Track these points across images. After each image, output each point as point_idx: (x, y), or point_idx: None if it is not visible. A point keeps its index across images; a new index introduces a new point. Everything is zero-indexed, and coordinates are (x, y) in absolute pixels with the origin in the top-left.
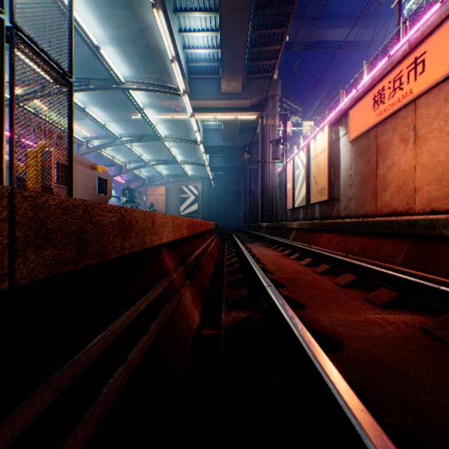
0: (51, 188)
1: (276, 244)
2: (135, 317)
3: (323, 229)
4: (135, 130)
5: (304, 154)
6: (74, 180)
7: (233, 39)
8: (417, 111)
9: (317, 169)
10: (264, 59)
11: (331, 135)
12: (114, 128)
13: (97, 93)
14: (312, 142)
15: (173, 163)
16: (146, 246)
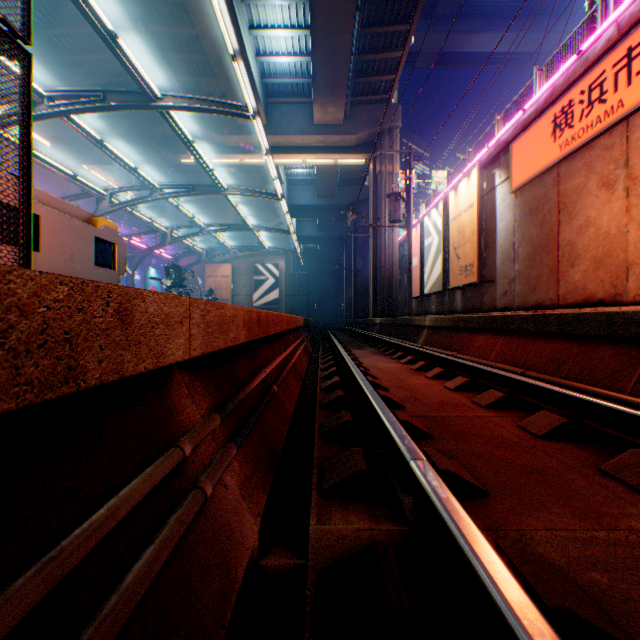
0: None
1: (399, 351)
2: None
3: (477, 327)
4: (187, 182)
5: (439, 214)
6: (33, 237)
7: (331, 40)
8: (631, 135)
9: (459, 235)
10: (377, 74)
11: (481, 184)
12: (155, 178)
13: (128, 124)
14: (451, 195)
15: (242, 228)
16: (83, 383)
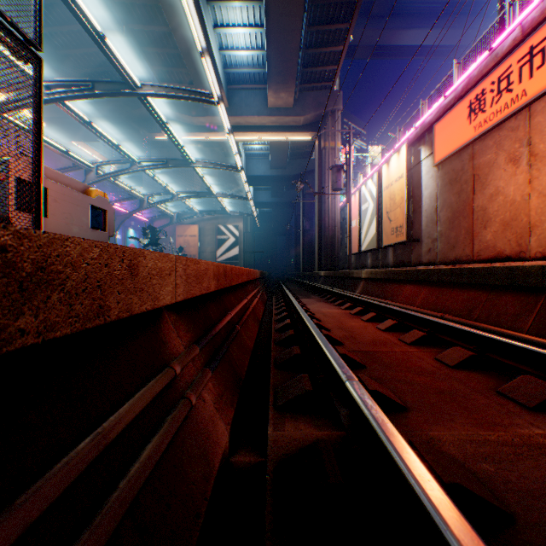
0: (0, 215)
1: (340, 299)
2: None
3: (404, 278)
4: (161, 156)
5: (374, 183)
6: (43, 206)
7: (283, 36)
8: (532, 119)
9: (391, 202)
10: (322, 65)
11: (409, 158)
12: (133, 153)
13: (111, 107)
14: (384, 168)
15: (207, 195)
16: (108, 318)
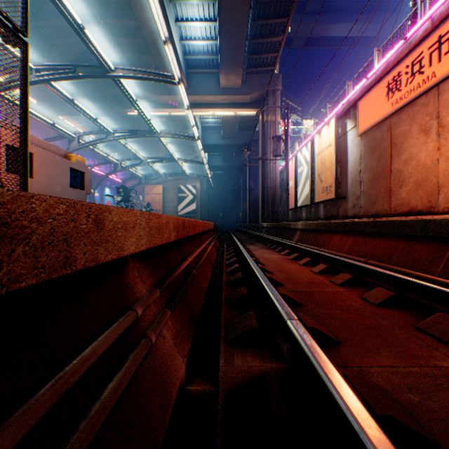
0: None
1: (280, 246)
2: None
3: (334, 229)
4: (132, 128)
5: (308, 150)
6: (29, 168)
7: (232, 29)
8: (441, 96)
9: (322, 165)
10: (264, 52)
11: (337, 129)
12: (109, 125)
13: (90, 88)
14: (316, 137)
15: (170, 160)
16: (74, 267)
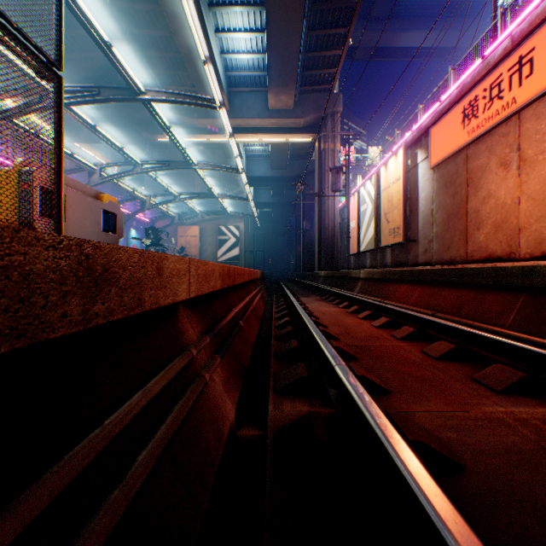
0: (28, 221)
1: (338, 298)
2: (98, 453)
3: (400, 278)
4: (162, 157)
5: (372, 185)
6: (63, 212)
7: (283, 41)
8: (522, 125)
9: (389, 203)
10: (321, 68)
11: (407, 161)
12: (135, 154)
13: (114, 110)
14: (382, 170)
15: (209, 196)
16: (144, 308)
